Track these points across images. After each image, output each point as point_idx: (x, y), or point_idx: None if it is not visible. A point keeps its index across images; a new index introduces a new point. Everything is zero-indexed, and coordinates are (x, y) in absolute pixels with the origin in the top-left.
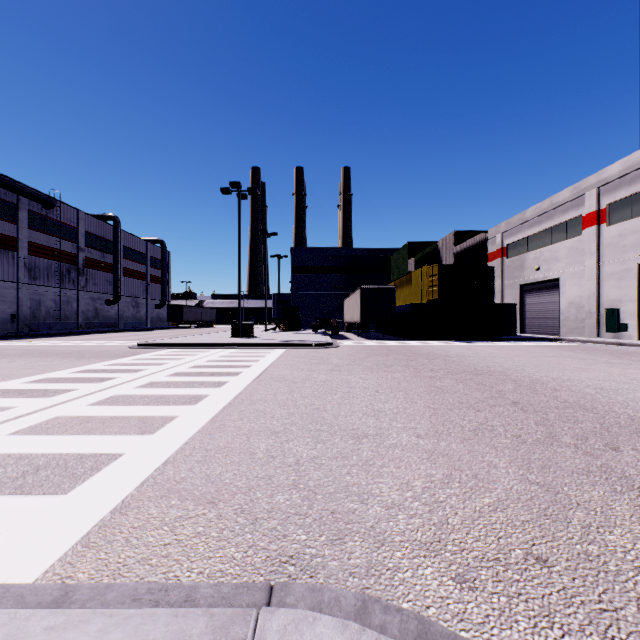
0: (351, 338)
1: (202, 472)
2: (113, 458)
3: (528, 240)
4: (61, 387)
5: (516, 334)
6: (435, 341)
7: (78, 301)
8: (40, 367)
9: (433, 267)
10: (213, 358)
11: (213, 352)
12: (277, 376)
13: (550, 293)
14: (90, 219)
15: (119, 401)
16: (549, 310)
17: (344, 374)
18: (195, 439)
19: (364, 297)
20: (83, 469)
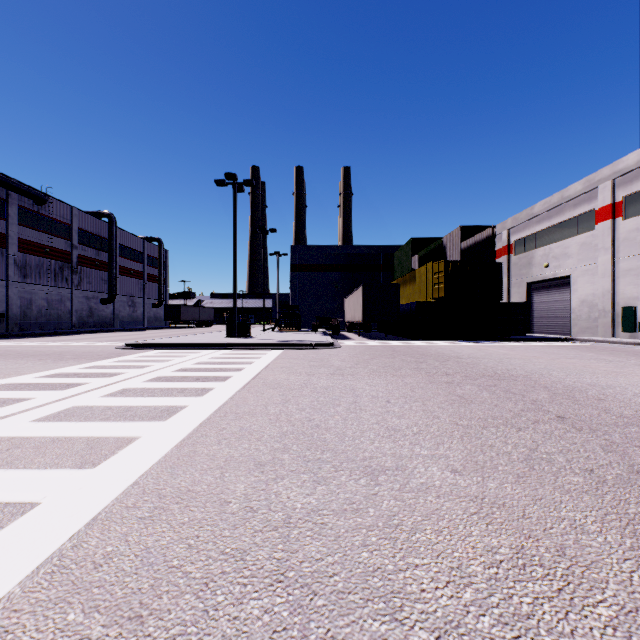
0: (352, 338)
1: (140, 542)
2: (19, 512)
3: (536, 236)
4: (14, 396)
5: (525, 334)
6: (441, 341)
7: (71, 300)
8: (6, 370)
9: (439, 263)
10: (203, 360)
11: (205, 353)
12: (271, 381)
13: (560, 291)
14: (84, 216)
15: (74, 415)
16: (559, 309)
17: (348, 379)
18: (149, 476)
19: (366, 295)
20: None
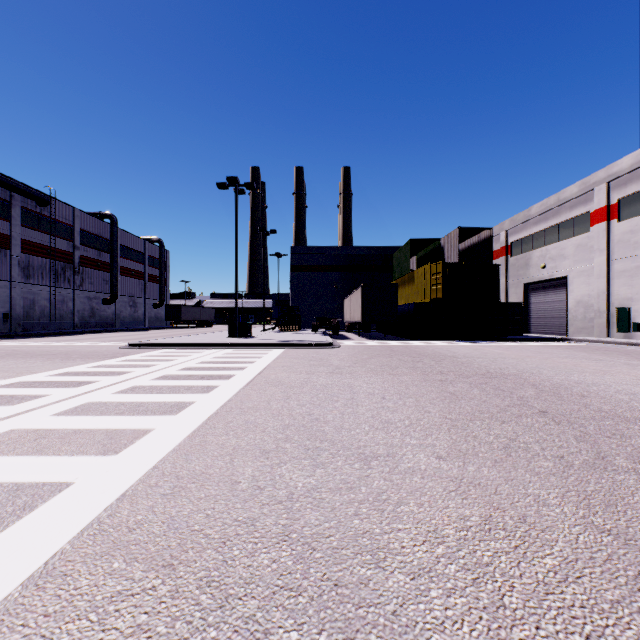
0: (352, 338)
1: (165, 512)
2: (57, 490)
3: (533, 237)
4: (31, 392)
5: (522, 334)
6: (439, 341)
7: (74, 300)
8: (18, 369)
9: (437, 265)
10: (206, 359)
11: (207, 353)
12: (273, 379)
13: (556, 292)
14: (86, 217)
15: (90, 410)
16: (555, 309)
17: (346, 377)
18: (167, 461)
19: (365, 296)
20: (12, 507)
